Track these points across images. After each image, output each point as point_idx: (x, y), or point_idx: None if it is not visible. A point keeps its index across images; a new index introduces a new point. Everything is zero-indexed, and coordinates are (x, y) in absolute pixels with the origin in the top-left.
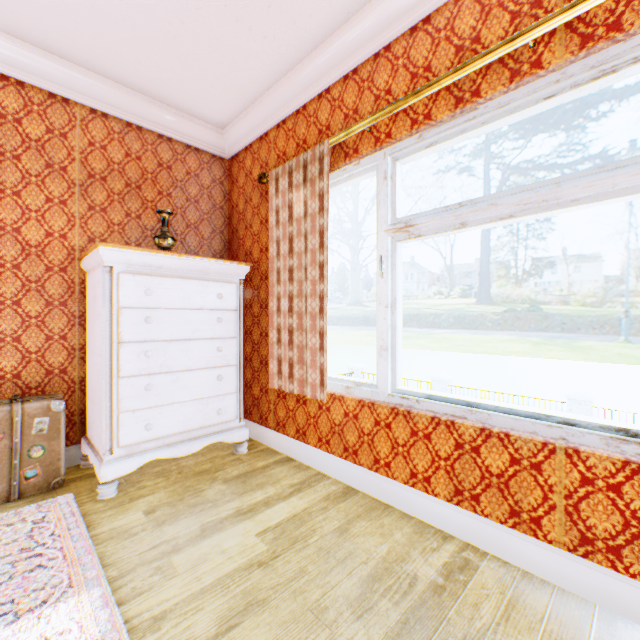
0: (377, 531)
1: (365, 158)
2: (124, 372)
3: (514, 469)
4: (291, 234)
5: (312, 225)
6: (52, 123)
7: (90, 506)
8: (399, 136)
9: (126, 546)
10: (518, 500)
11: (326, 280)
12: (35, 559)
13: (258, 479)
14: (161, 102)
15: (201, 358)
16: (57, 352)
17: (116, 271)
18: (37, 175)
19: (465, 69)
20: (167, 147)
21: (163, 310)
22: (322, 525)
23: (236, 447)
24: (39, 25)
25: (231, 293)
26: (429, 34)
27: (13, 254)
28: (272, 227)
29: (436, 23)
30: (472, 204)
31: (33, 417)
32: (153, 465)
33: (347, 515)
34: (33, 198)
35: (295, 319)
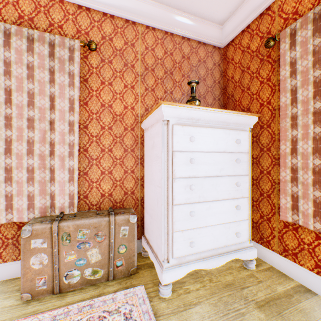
0: None
1: None
2: (176, 201)
3: None
4: (317, 77)
5: None
6: (126, 38)
7: (156, 304)
8: None
9: None
10: None
11: None
12: None
13: (293, 314)
14: (185, 12)
15: (224, 191)
16: (129, 180)
17: (170, 123)
18: (119, 71)
19: None
20: (186, 44)
21: (200, 153)
22: None
23: (246, 263)
24: None
25: (244, 139)
26: None
27: (108, 121)
28: (284, 79)
29: None
30: None
31: (120, 226)
32: None
33: None
34: (117, 86)
35: None
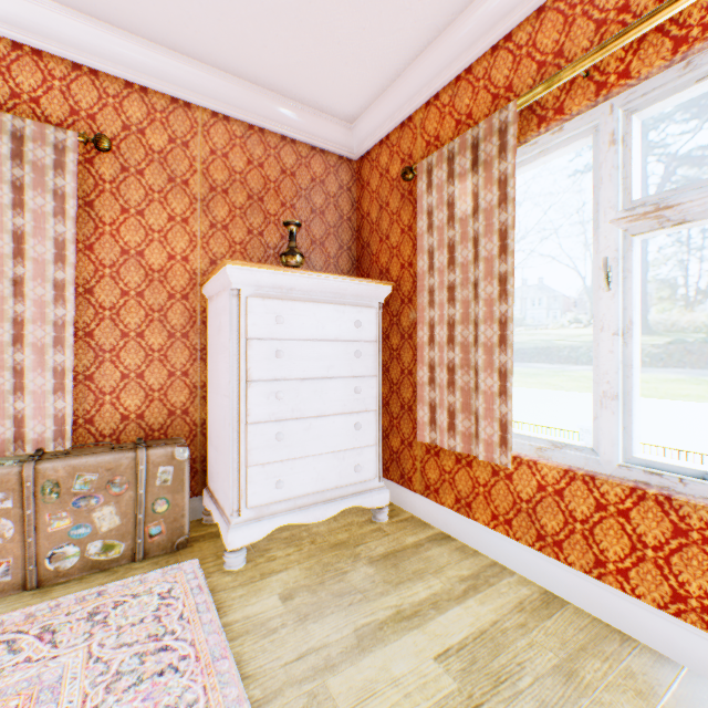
0: (627, 684)
1: (573, 119)
2: (252, 417)
3: None
4: (451, 240)
5: (486, 224)
6: (174, 131)
7: (217, 579)
8: (646, 71)
9: (265, 649)
10: None
11: (511, 298)
12: (164, 653)
13: (412, 563)
14: (285, 97)
15: (336, 401)
16: (179, 390)
17: (244, 295)
18: (159, 191)
19: None
20: (290, 150)
21: (294, 342)
22: (530, 657)
23: (374, 513)
24: (163, 15)
25: (369, 320)
26: None
27: (137, 280)
28: (421, 234)
29: None
30: None
31: (157, 466)
32: (280, 528)
33: (563, 644)
34: (156, 217)
35: (457, 353)
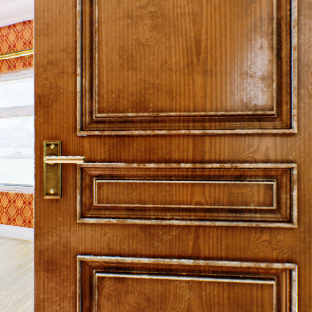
0: None
1: None
2: None
3: (25, 205)
4: None
5: None
6: None
7: None
8: None
9: None
10: (26, 216)
11: None
12: None
13: None
14: None
15: None
16: None
17: None
18: None
19: (5, 56)
20: None
21: None
22: None
23: None
24: None
25: None
26: (1, 35)
27: None
28: None
29: (3, 32)
30: (17, 108)
31: None
32: None
33: None
34: None
35: None
